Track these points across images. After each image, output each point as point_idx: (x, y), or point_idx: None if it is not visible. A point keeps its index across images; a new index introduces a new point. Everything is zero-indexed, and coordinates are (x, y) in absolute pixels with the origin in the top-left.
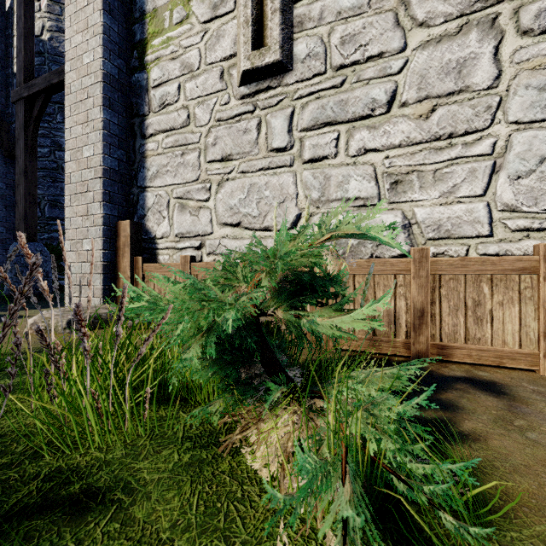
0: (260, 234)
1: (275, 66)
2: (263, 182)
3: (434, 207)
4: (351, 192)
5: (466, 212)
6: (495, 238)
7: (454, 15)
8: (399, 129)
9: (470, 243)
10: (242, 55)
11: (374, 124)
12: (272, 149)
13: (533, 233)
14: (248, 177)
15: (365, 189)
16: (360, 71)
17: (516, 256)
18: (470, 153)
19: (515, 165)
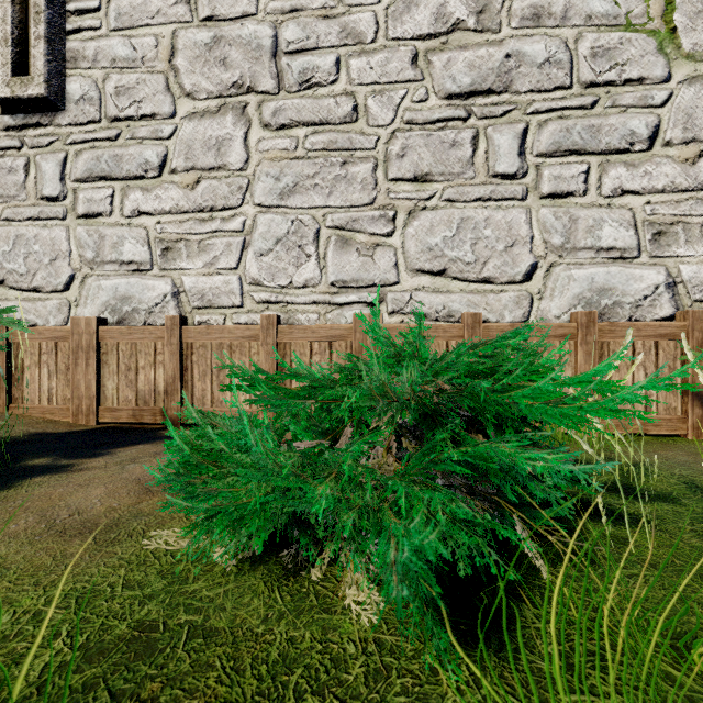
0: (29, 295)
1: (42, 102)
2: (32, 235)
3: (199, 277)
4: (125, 255)
5: (224, 284)
6: (245, 309)
7: (215, 94)
8: (170, 195)
9: (227, 313)
10: (0, 79)
11: (148, 187)
12: (43, 197)
13: (272, 305)
14: (14, 227)
15: (139, 253)
16: (134, 128)
17: (246, 325)
18: (227, 228)
19: (259, 243)
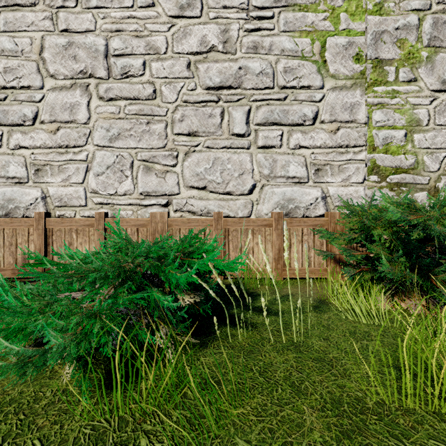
0: None
1: None
2: None
3: (59, 187)
4: (10, 173)
5: (75, 192)
6: (88, 207)
7: (69, 77)
8: (40, 137)
9: (77, 210)
10: None
11: (25, 131)
12: None
13: (104, 205)
14: None
15: (20, 172)
16: (16, 94)
17: (86, 218)
18: (77, 158)
19: (97, 168)
